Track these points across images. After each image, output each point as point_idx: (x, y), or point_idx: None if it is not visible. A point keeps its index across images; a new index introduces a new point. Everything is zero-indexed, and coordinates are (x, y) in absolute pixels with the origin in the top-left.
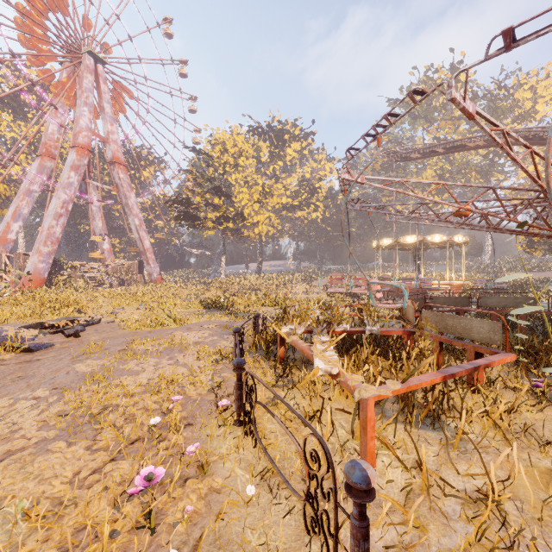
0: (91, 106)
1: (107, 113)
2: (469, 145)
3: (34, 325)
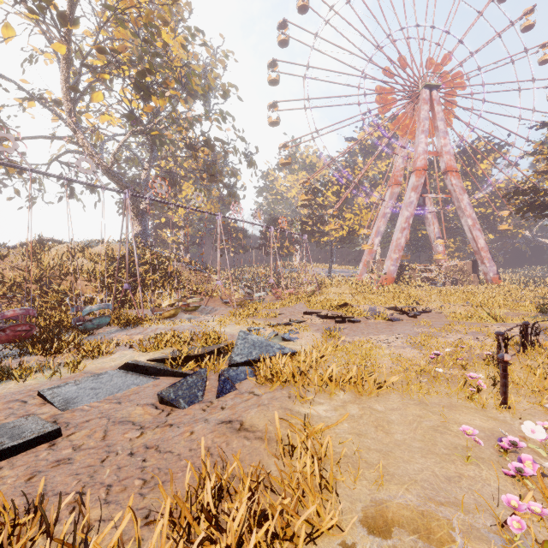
0: (427, 131)
1: (440, 130)
2: None
3: (391, 308)
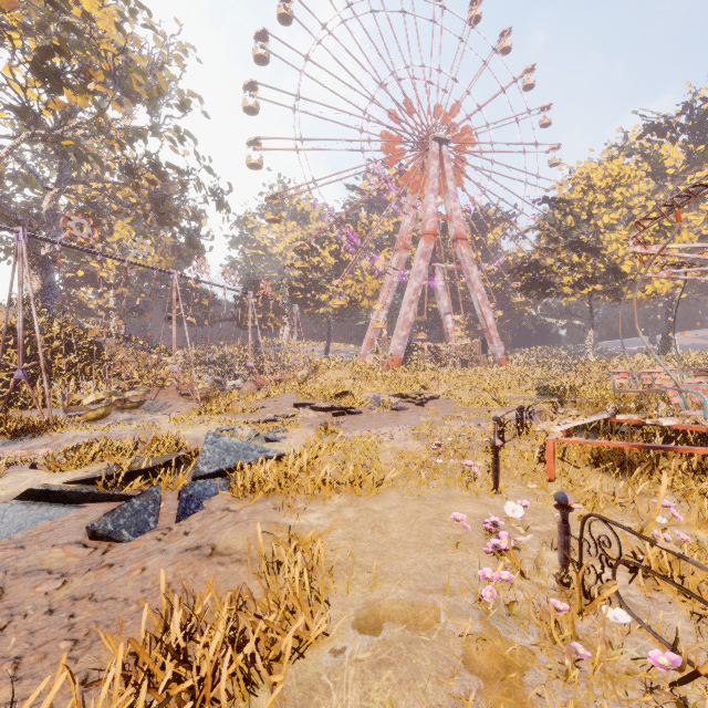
0: (436, 191)
1: (450, 191)
2: None
3: (397, 395)
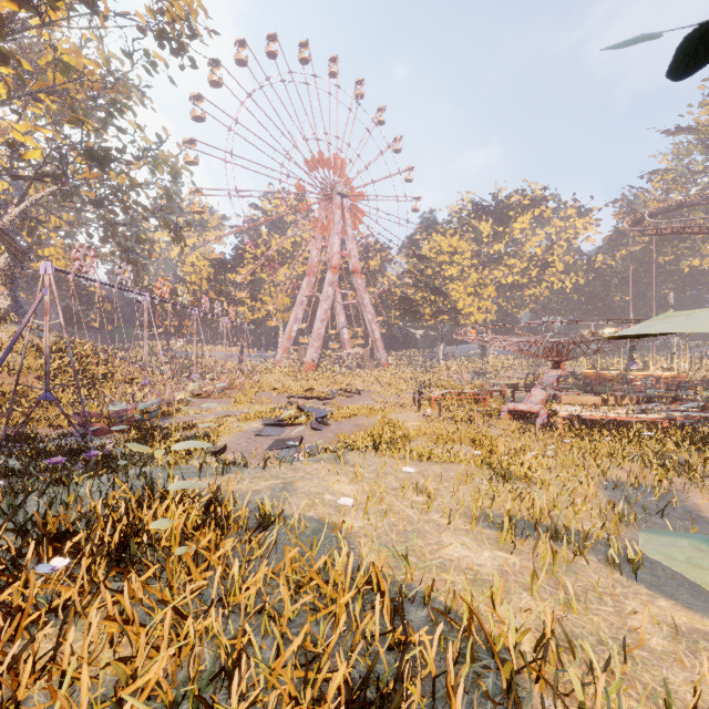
0: (340, 234)
1: (349, 235)
2: (690, 231)
3: (340, 389)
